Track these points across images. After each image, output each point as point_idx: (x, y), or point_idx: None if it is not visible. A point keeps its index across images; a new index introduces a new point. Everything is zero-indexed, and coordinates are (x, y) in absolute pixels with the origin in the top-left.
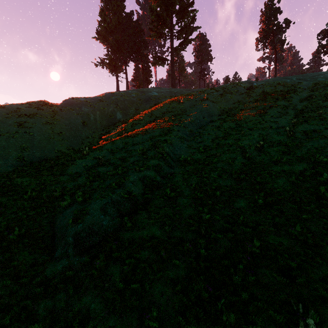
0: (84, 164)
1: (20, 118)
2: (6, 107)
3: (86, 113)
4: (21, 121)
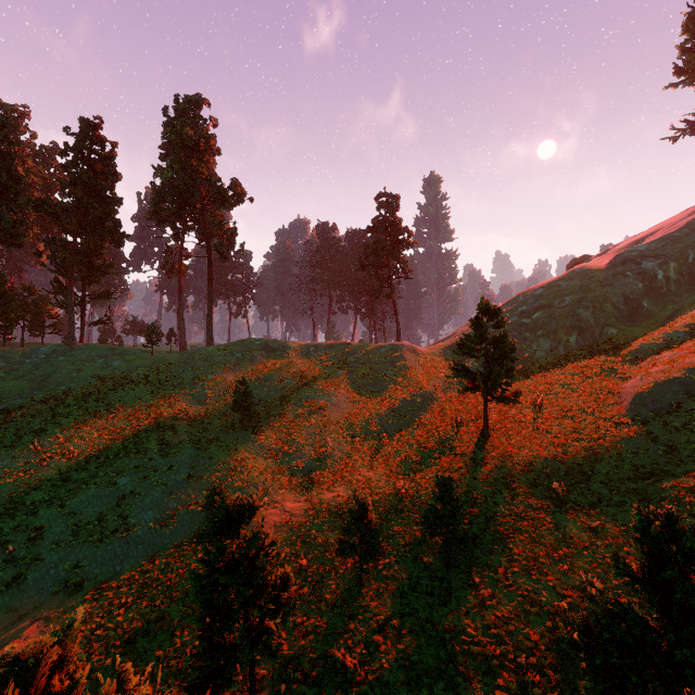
0: (647, 348)
1: (563, 298)
2: (546, 287)
3: (650, 271)
4: (565, 302)
